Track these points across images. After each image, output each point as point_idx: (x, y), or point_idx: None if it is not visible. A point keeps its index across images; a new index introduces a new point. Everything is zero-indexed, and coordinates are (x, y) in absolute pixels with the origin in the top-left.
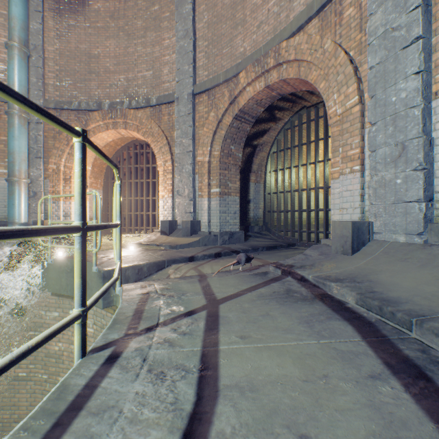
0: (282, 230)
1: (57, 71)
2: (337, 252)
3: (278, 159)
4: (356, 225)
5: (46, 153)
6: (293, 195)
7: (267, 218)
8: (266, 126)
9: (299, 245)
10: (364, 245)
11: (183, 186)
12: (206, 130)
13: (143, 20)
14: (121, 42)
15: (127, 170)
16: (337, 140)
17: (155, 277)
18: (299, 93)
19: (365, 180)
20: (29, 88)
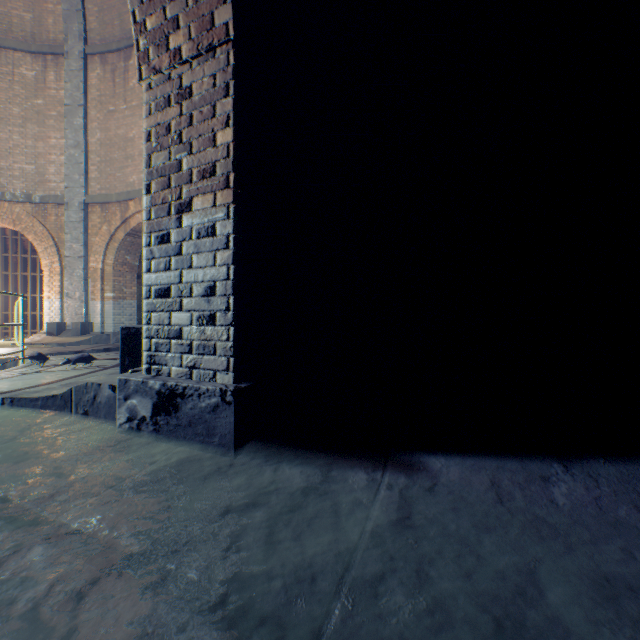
0: None
1: None
2: None
3: None
4: None
5: None
6: None
7: None
8: None
9: None
10: None
11: (74, 289)
12: (100, 240)
13: (23, 109)
14: None
15: None
16: None
17: None
18: None
19: None
20: None
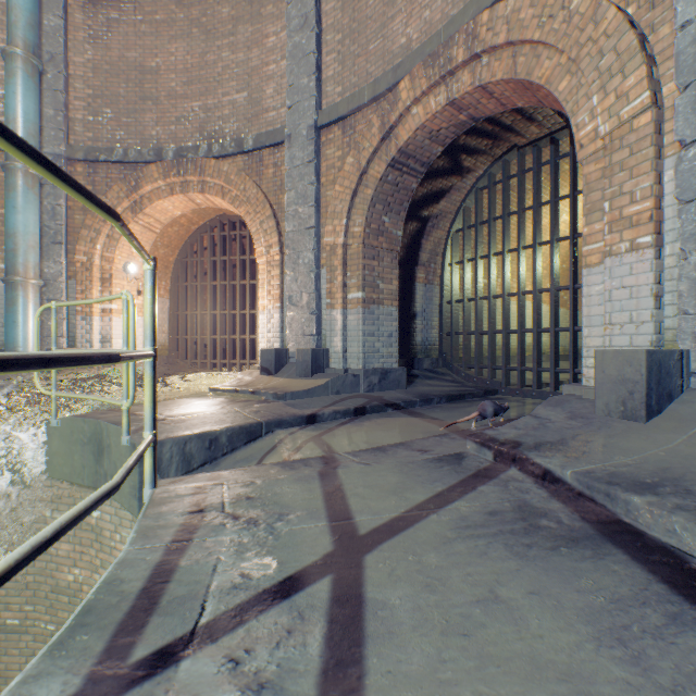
0: (473, 367)
1: (90, 98)
2: (609, 413)
3: (465, 242)
4: (655, 357)
5: (72, 235)
6: (492, 305)
7: (445, 345)
8: (445, 183)
9: (504, 392)
10: (672, 401)
11: (299, 288)
12: (340, 189)
13: (232, 5)
14: (195, 46)
15: (208, 265)
16: (597, 190)
17: (242, 455)
18: (506, 120)
19: (663, 264)
20: (43, 127)
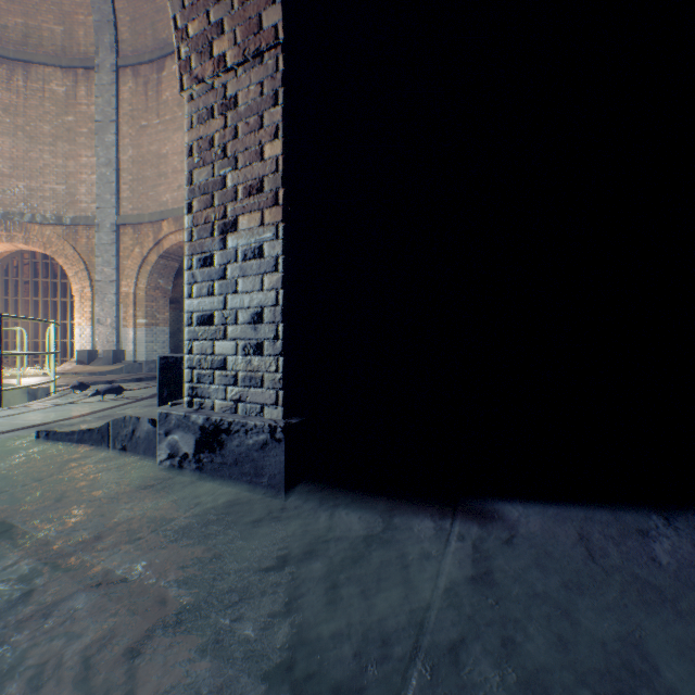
0: None
1: None
2: None
3: None
4: None
5: None
6: None
7: None
8: None
9: None
10: None
11: (106, 315)
12: (132, 264)
13: (54, 126)
14: (21, 144)
15: (21, 284)
16: None
17: None
18: None
19: None
20: None
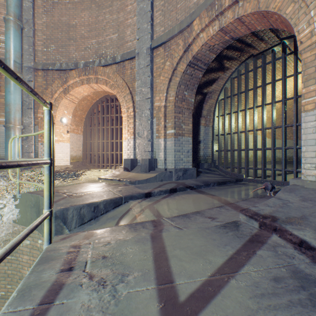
0: (229, 167)
1: (44, 40)
2: None
3: (225, 105)
4: None
5: (36, 105)
6: (239, 136)
7: (215, 156)
8: (215, 75)
9: (246, 180)
10: None
11: (142, 128)
12: (162, 78)
13: None
14: (93, 13)
15: (100, 119)
16: (312, 66)
17: (111, 215)
18: (248, 40)
19: None
20: (23, 54)
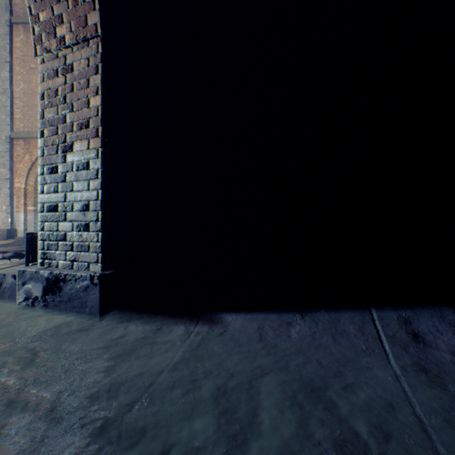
0: None
1: None
2: None
3: None
4: None
5: None
6: None
7: None
8: None
9: None
10: None
11: (2, 203)
12: (23, 166)
13: None
14: None
15: None
16: None
17: None
18: None
19: None
20: None
